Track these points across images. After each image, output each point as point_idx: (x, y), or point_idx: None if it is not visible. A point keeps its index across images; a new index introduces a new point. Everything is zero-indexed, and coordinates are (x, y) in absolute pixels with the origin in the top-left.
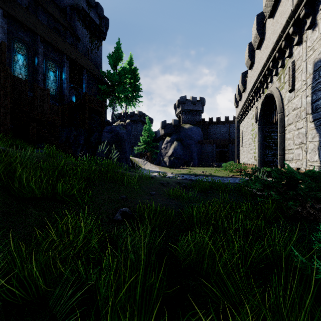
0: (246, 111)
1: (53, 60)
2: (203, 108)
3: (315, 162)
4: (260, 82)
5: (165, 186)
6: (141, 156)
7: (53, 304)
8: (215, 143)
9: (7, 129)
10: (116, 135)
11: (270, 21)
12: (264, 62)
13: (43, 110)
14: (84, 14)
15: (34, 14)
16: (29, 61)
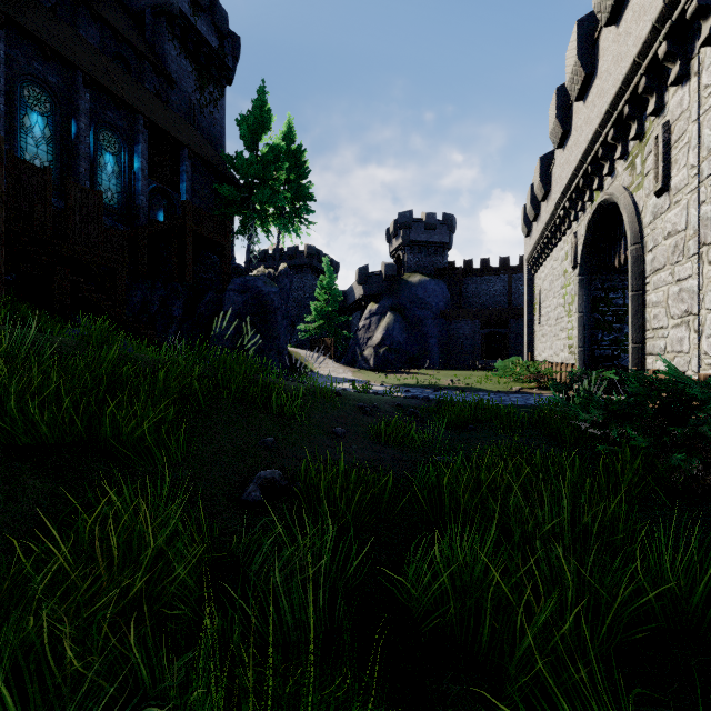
0: (549, 244)
1: (113, 127)
2: (451, 237)
3: None
4: (585, 175)
5: (369, 415)
6: (312, 345)
7: None
8: (479, 316)
9: None
10: (255, 298)
11: (610, 33)
12: (594, 130)
13: (89, 238)
14: (183, 25)
15: (70, 23)
16: (58, 130)
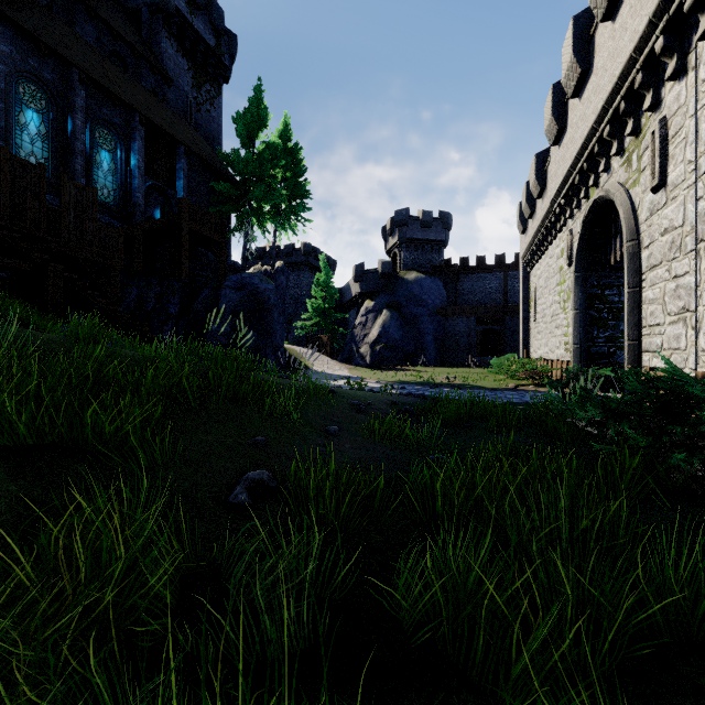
0: (544, 241)
1: (109, 125)
2: (447, 235)
3: None
4: (580, 171)
5: (363, 413)
6: (309, 342)
7: None
8: (475, 313)
9: None
10: (251, 295)
11: (606, 28)
12: (590, 126)
13: (84, 235)
14: (180, 23)
15: (66, 20)
16: (54, 127)
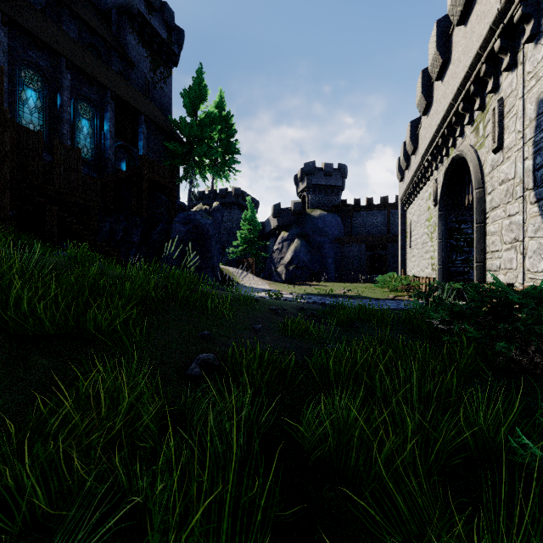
0: (417, 187)
1: (88, 99)
2: (344, 182)
3: (540, 273)
4: (442, 136)
5: (280, 315)
6: (238, 263)
7: (63, 540)
8: (365, 241)
9: (6, 216)
10: (195, 228)
11: (460, 30)
12: (449, 102)
13: (70, 184)
14: (140, 21)
15: (55, 21)
16: (47, 102)
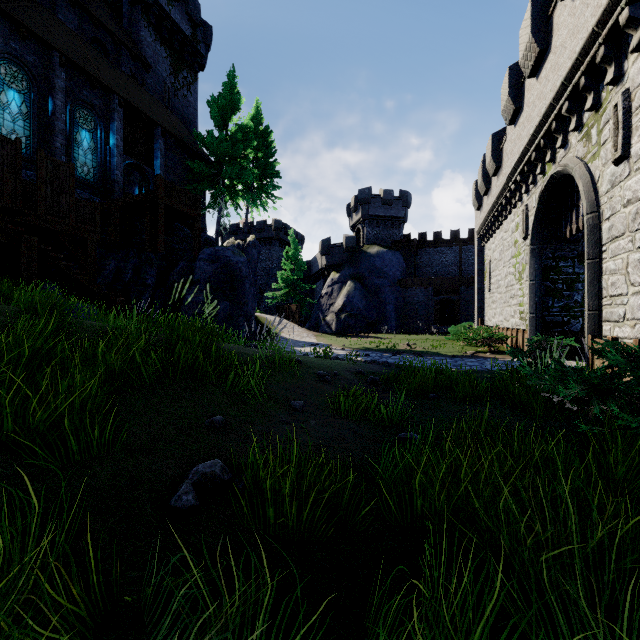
0: (499, 216)
1: (89, 106)
2: (406, 212)
3: None
4: (537, 148)
5: (329, 383)
6: (279, 311)
7: None
8: (433, 284)
9: None
10: (224, 267)
11: (565, 7)
12: (548, 103)
13: (60, 209)
14: (158, 14)
15: (49, 8)
16: (35, 107)
